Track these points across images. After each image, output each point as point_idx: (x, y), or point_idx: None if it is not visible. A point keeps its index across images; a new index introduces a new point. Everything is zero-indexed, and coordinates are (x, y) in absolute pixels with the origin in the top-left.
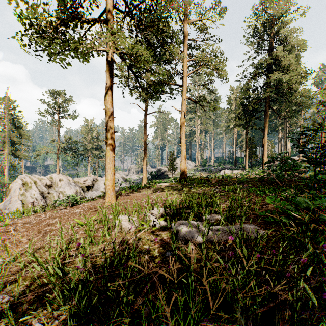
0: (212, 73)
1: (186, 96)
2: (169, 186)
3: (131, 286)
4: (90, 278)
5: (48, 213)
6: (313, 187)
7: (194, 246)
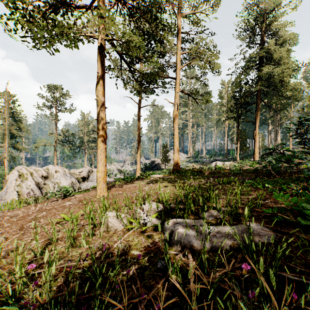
0: (205, 65)
1: (179, 89)
2: (162, 177)
3: None
4: None
5: (38, 206)
6: None
7: (192, 253)
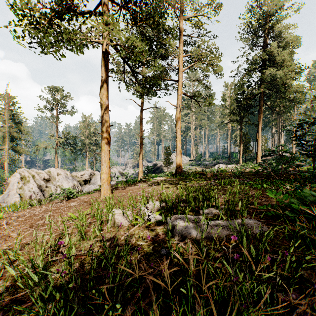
0: (207, 68)
1: (182, 91)
2: (164, 180)
3: (120, 292)
4: (70, 286)
5: (43, 207)
6: (313, 180)
7: (192, 242)
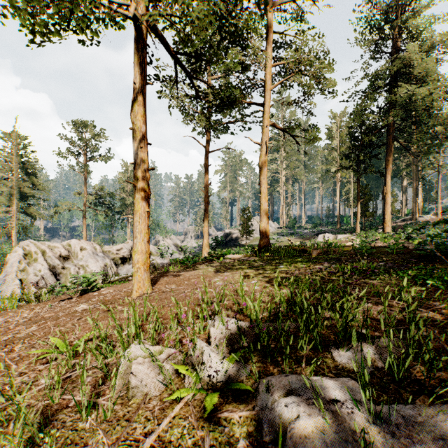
0: (309, 84)
1: (269, 121)
2: (242, 259)
3: None
4: None
5: (35, 309)
6: None
7: None
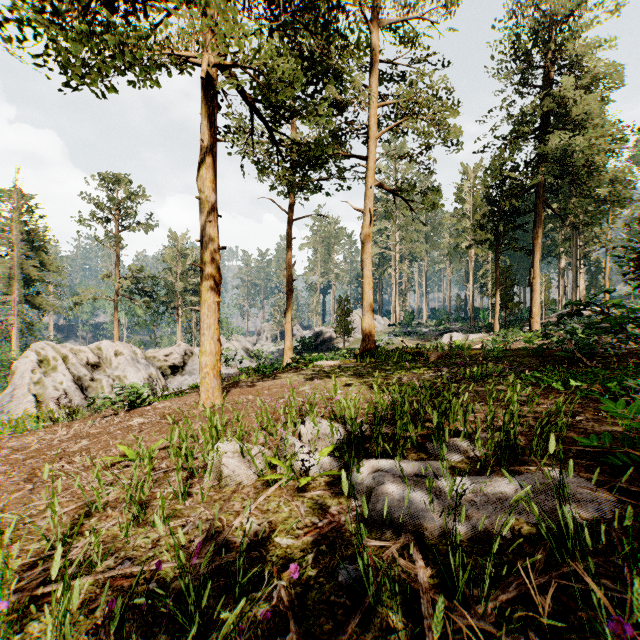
0: (428, 131)
1: (374, 180)
2: (338, 366)
3: None
4: None
5: (75, 426)
6: None
7: (420, 544)
